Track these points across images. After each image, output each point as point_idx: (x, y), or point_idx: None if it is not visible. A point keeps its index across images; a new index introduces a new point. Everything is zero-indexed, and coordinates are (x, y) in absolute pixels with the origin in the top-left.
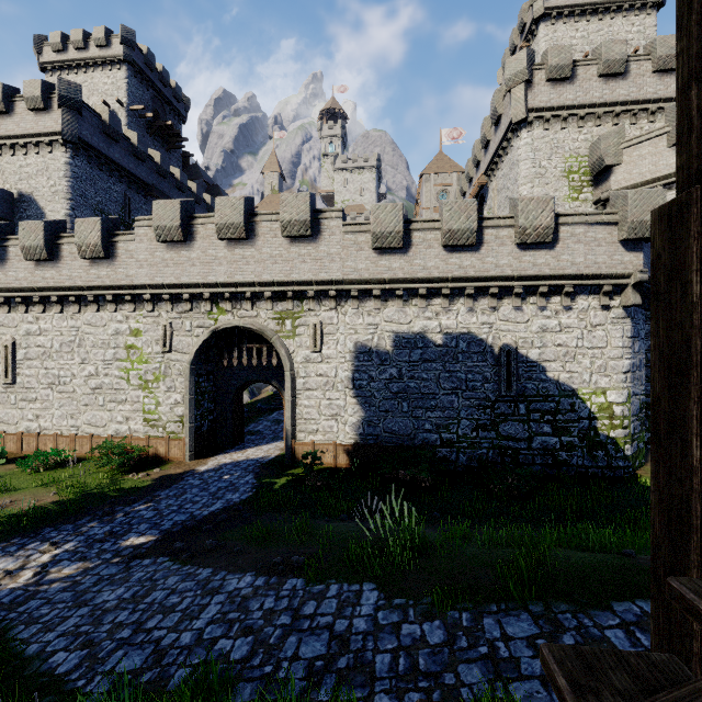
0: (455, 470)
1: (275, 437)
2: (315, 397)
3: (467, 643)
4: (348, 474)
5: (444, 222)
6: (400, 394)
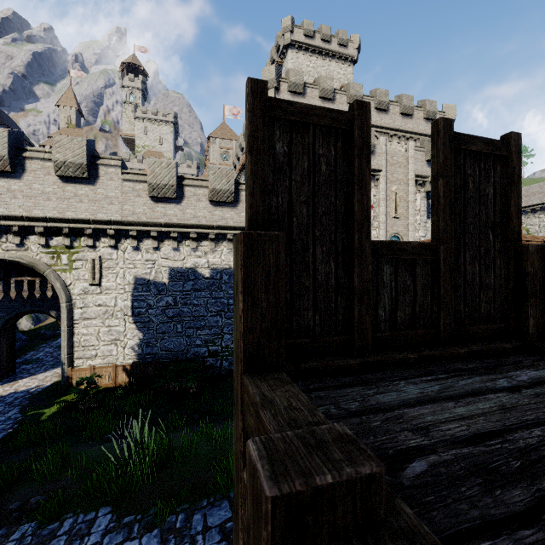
0: (220, 373)
1: (56, 363)
2: (94, 325)
3: (174, 544)
4: (125, 391)
5: (210, 182)
6: (175, 318)
